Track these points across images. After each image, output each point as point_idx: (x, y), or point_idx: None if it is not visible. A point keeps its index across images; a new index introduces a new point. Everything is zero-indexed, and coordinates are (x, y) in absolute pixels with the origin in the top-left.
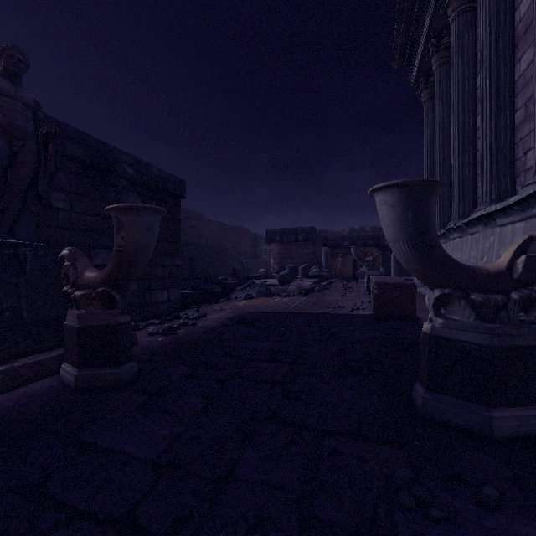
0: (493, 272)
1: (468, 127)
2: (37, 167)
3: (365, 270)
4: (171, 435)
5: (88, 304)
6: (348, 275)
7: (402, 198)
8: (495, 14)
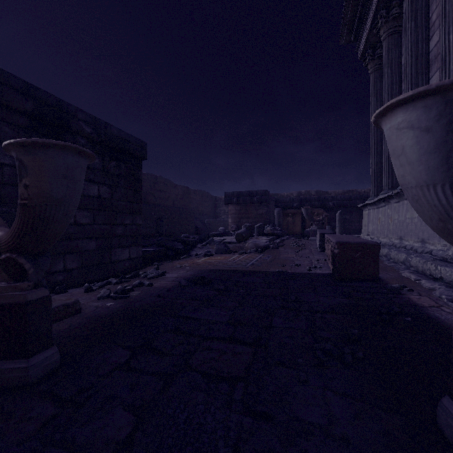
0: None
1: None
2: None
3: (315, 228)
4: None
5: None
6: (297, 233)
7: (447, 112)
8: None
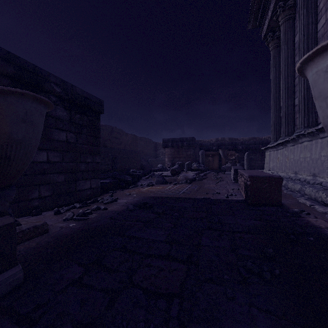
0: None
1: None
2: None
3: (230, 165)
4: None
5: None
6: (216, 169)
7: None
8: None
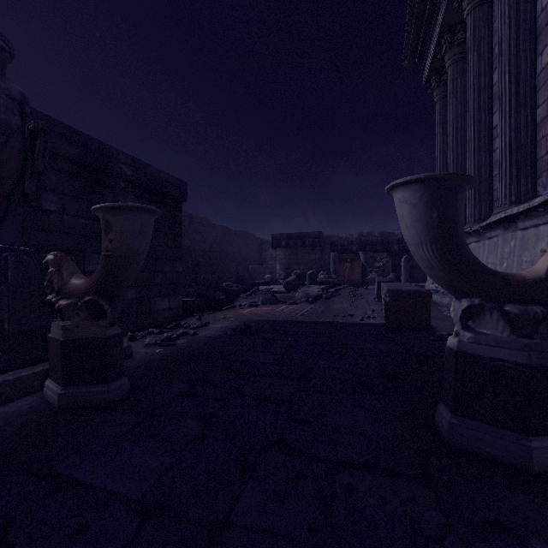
0: (530, 280)
1: (484, 126)
2: (23, 166)
3: (375, 276)
4: (161, 467)
5: (73, 314)
6: (357, 282)
7: (425, 195)
8: (515, 4)
